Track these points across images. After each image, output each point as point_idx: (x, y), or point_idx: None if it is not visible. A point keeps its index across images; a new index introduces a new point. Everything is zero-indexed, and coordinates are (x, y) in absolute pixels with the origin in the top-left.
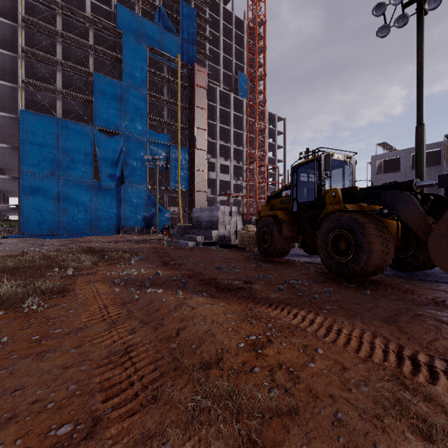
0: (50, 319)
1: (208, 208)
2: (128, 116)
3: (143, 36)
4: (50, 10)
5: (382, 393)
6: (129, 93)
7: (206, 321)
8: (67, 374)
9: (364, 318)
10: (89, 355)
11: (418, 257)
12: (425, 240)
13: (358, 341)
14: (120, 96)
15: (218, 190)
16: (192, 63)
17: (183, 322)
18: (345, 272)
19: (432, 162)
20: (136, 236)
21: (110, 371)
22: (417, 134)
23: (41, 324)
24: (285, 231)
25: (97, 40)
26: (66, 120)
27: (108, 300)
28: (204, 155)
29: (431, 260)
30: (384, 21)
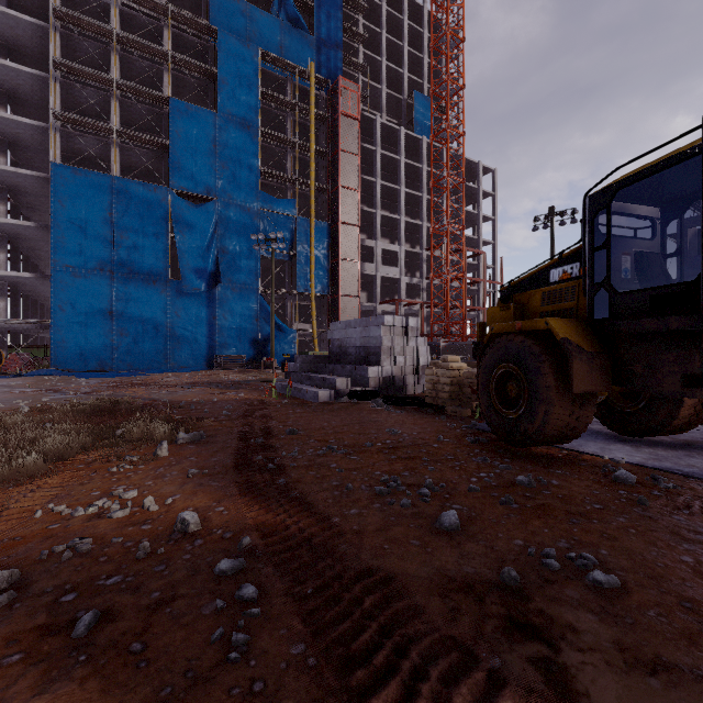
0: None
1: (361, 320)
2: (227, 170)
3: (252, 38)
4: None
5: None
6: (229, 131)
7: None
8: None
9: None
10: None
11: None
12: None
13: None
14: (214, 137)
15: (379, 293)
16: (335, 79)
17: None
18: None
19: None
20: (236, 374)
21: None
22: None
23: None
24: (581, 375)
25: (178, 46)
26: (125, 178)
27: None
28: (355, 233)
29: None
30: None
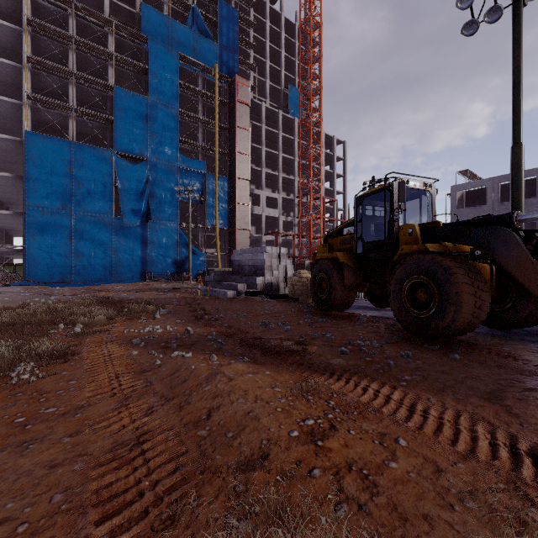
0: (43, 393)
1: (252, 249)
2: (155, 139)
3: (173, 42)
4: (61, 11)
5: (500, 514)
6: (157, 111)
7: (248, 398)
8: (54, 476)
9: (456, 393)
10: (88, 446)
11: (519, 311)
12: (532, 290)
13: (453, 428)
14: (146, 115)
15: (264, 227)
16: (233, 74)
17: (216, 399)
18: (425, 330)
19: (525, 193)
20: (165, 284)
21: (113, 472)
22: (513, 156)
23: (31, 400)
24: (348, 278)
25: (118, 47)
26: (81, 143)
27: (122, 367)
28: (247, 185)
29: (535, 314)
30: (471, 15)
